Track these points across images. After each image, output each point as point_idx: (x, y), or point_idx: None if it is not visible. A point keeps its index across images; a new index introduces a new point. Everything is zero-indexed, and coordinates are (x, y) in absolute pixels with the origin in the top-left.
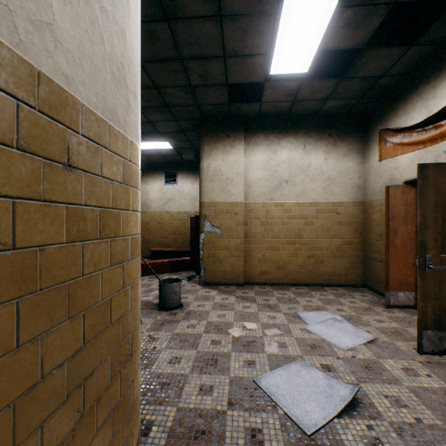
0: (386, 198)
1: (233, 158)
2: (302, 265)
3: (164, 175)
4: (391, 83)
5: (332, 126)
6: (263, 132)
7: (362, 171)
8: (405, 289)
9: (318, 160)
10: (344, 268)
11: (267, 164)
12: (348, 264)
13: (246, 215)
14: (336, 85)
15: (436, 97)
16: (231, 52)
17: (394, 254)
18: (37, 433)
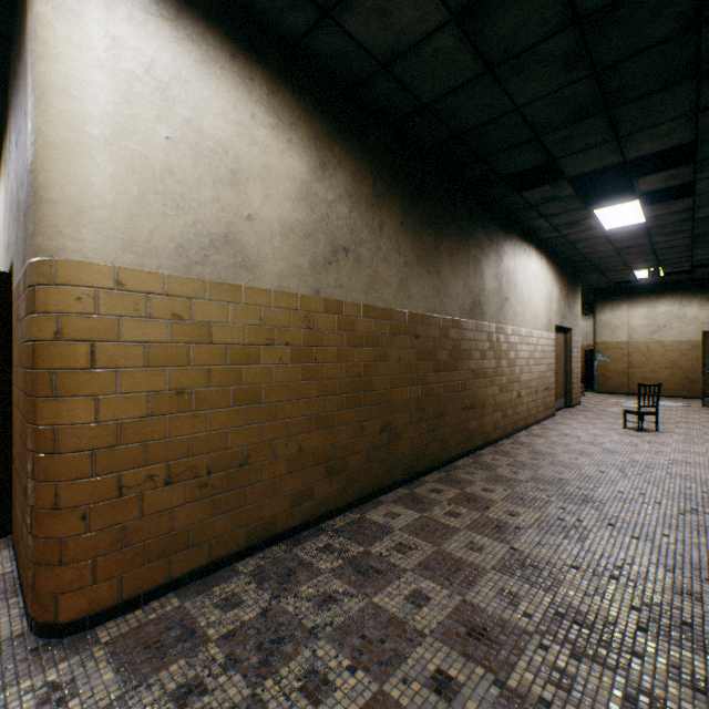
0: None
1: (618, 313)
2: (678, 384)
3: None
4: None
5: (705, 286)
6: (644, 295)
7: None
8: None
9: (692, 311)
10: None
11: (647, 316)
12: None
13: (629, 350)
14: (689, 274)
15: None
16: (611, 278)
17: None
18: (575, 378)
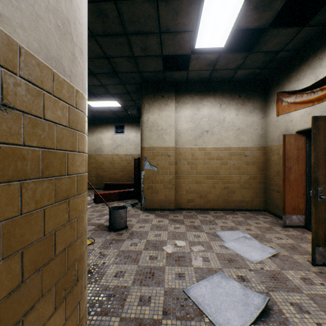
0: (283, 144)
1: (166, 113)
2: (219, 195)
3: (114, 126)
4: (287, 56)
5: (241, 90)
6: (189, 94)
7: (264, 124)
8: (297, 213)
9: (231, 115)
10: (250, 197)
11: (193, 118)
12: (253, 194)
13: (176, 157)
14: (245, 57)
15: (322, 67)
16: (165, 29)
17: (289, 187)
18: None
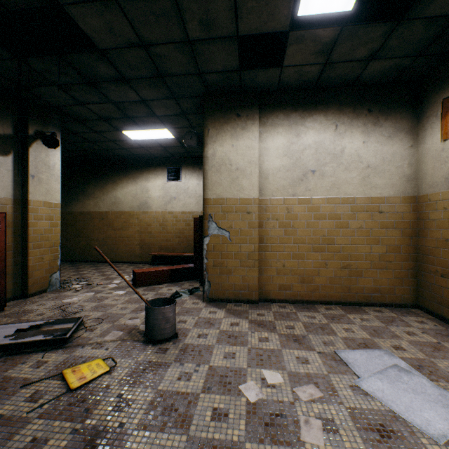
0: None
1: (244, 143)
2: (334, 278)
3: (166, 170)
4: None
5: (372, 100)
6: (283, 110)
7: (413, 157)
8: None
9: (355, 144)
10: (389, 283)
11: (288, 150)
12: (395, 277)
13: (261, 215)
14: (388, 33)
15: None
16: None
17: None
18: None
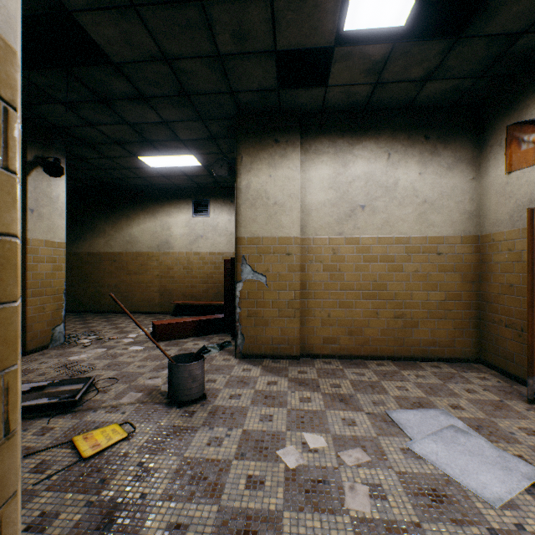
0: (529, 228)
1: (284, 173)
2: (386, 330)
3: (191, 204)
4: None
5: (429, 125)
6: (328, 135)
7: (475, 191)
8: None
9: (410, 175)
10: (448, 334)
11: (335, 182)
12: (455, 328)
13: (303, 256)
14: (446, 52)
15: None
16: None
17: None
18: None
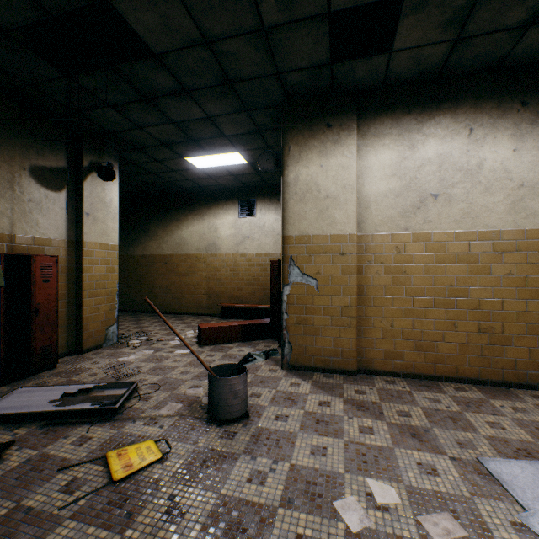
0: None
1: (337, 162)
2: (466, 346)
3: (238, 204)
4: None
5: (528, 87)
6: (391, 114)
7: None
8: None
9: (500, 154)
10: None
11: (399, 168)
12: None
13: (360, 256)
14: None
15: None
16: None
17: None
18: None
